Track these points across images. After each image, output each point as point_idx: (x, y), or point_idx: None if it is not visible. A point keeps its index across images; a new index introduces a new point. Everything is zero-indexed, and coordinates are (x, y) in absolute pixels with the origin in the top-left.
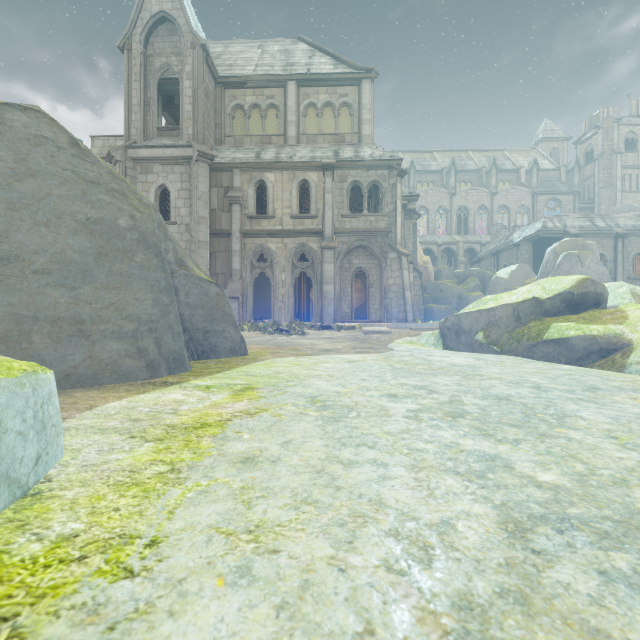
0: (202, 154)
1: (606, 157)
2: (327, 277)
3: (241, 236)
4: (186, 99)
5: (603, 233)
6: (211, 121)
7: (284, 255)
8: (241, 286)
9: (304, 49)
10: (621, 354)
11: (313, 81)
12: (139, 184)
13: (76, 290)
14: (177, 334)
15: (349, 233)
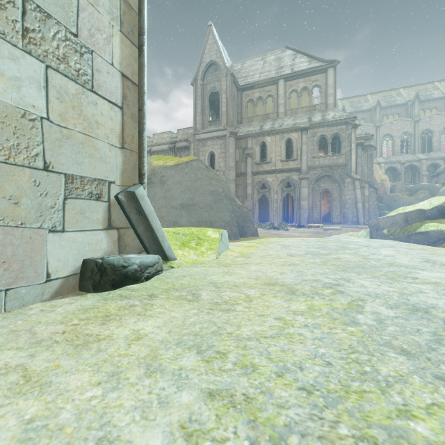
0: (231, 133)
1: None
2: (303, 196)
3: (252, 175)
4: (223, 104)
5: None
6: (235, 112)
7: (276, 184)
8: (252, 203)
9: (289, 54)
10: None
11: (295, 76)
12: (200, 152)
13: (210, 213)
14: (236, 226)
15: (318, 168)
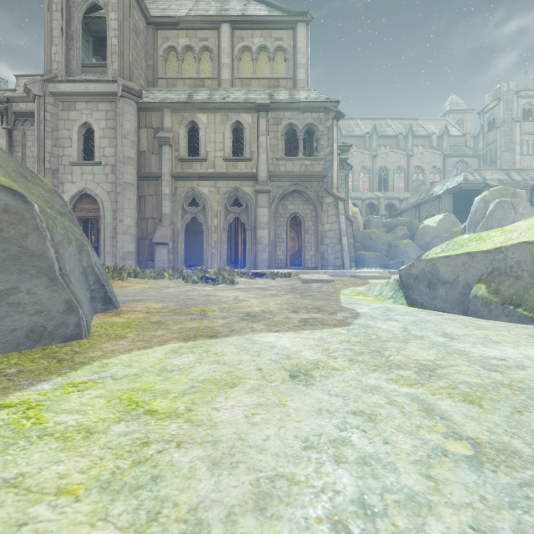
0: (127, 89)
1: (507, 125)
2: (261, 222)
3: (171, 179)
4: (111, 32)
5: (520, 186)
6: (141, 61)
7: (217, 199)
8: (171, 231)
9: None
10: None
11: (247, 23)
12: (61, 122)
13: None
14: None
15: (284, 177)
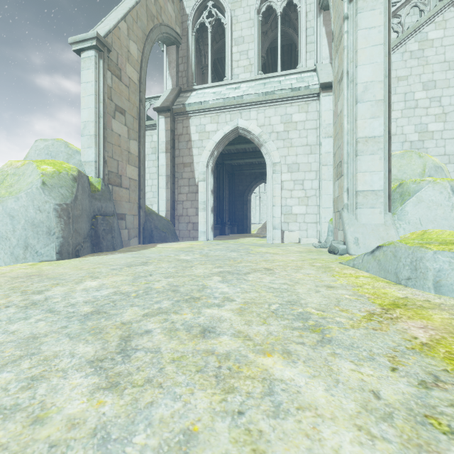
0: None
1: None
2: None
3: None
4: None
5: None
6: None
7: None
8: None
9: None
10: None
11: None
12: None
13: None
14: None
15: None
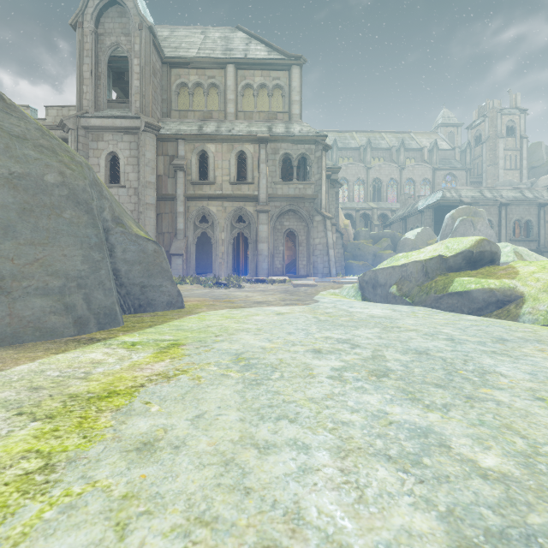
0: (149, 125)
1: (491, 140)
2: (262, 237)
3: (185, 199)
4: (134, 75)
5: (490, 202)
6: (158, 96)
7: (224, 217)
8: (185, 244)
9: (242, 37)
10: (515, 305)
11: (249, 65)
12: (90, 151)
13: None
14: (109, 290)
15: (281, 198)
